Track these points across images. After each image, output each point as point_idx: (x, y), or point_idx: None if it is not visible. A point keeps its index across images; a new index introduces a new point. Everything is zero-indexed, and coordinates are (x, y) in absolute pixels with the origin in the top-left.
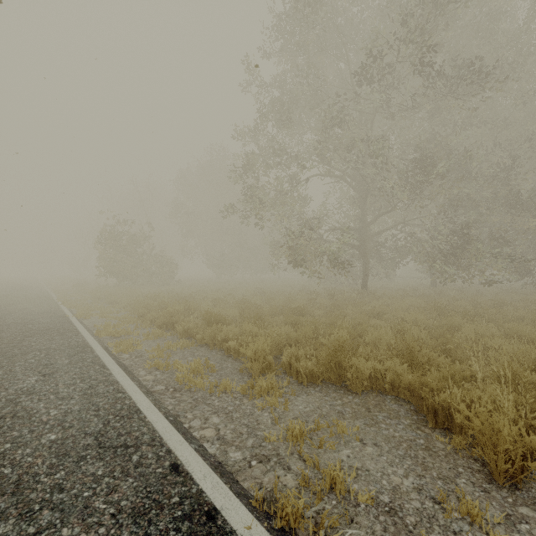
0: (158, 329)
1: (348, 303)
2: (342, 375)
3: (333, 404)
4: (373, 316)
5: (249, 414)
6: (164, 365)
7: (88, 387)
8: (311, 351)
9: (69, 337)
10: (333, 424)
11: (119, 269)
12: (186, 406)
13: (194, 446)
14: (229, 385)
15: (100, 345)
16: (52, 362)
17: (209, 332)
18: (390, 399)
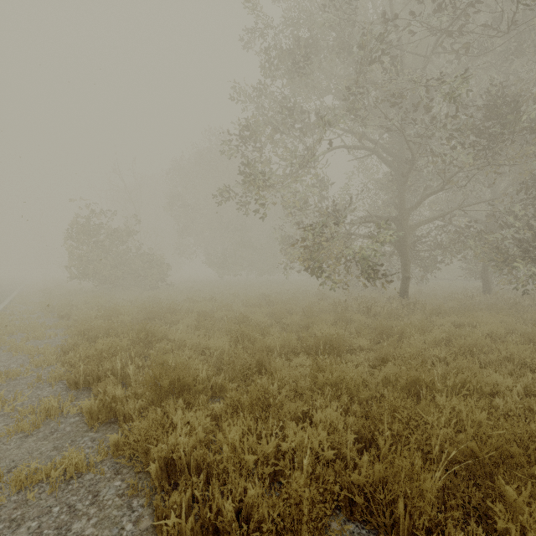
0: (53, 399)
1: (407, 326)
2: None
3: None
4: (460, 354)
5: None
6: None
7: None
8: None
9: None
10: None
11: (94, 270)
12: None
13: None
14: None
15: None
16: None
17: (136, 435)
18: None
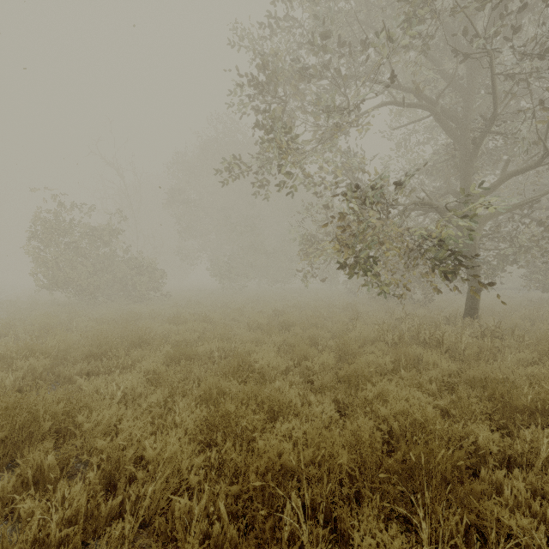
0: None
1: None
2: None
3: None
4: None
5: None
6: None
7: None
8: None
9: None
10: None
11: (66, 278)
12: None
13: None
14: None
15: None
16: None
17: None
18: None
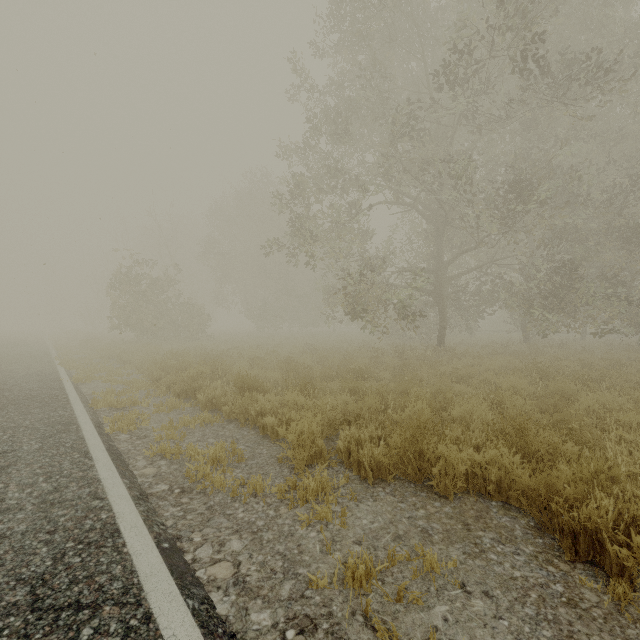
0: (174, 398)
1: (423, 363)
2: (424, 469)
3: (413, 515)
4: (455, 381)
5: (287, 535)
6: (173, 451)
7: (52, 489)
8: (377, 430)
9: (53, 409)
10: (416, 553)
11: (136, 320)
12: (194, 520)
13: (192, 604)
14: (261, 484)
15: (91, 421)
16: (14, 447)
17: (240, 402)
18: (497, 508)
